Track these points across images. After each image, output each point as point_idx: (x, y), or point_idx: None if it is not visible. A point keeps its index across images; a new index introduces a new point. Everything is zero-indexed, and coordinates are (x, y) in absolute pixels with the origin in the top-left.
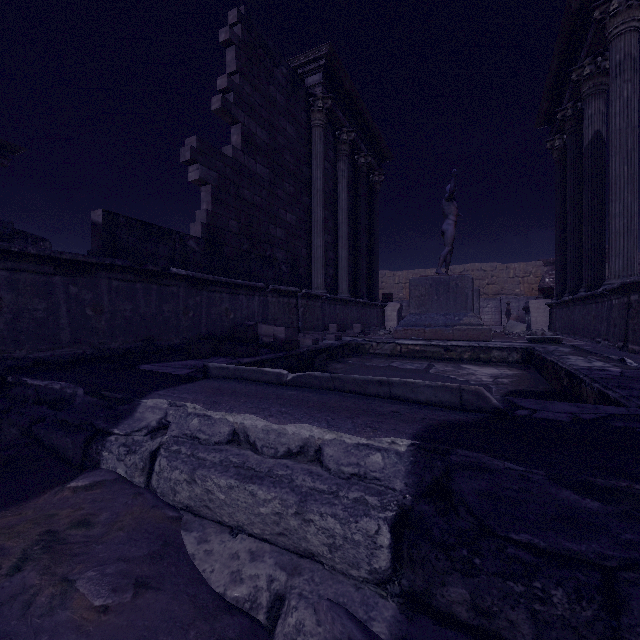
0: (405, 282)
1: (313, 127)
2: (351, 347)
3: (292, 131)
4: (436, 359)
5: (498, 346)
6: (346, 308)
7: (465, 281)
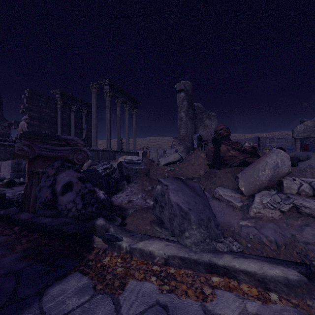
0: (132, 143)
1: (58, 108)
2: None
3: (48, 111)
4: None
5: None
6: None
7: None
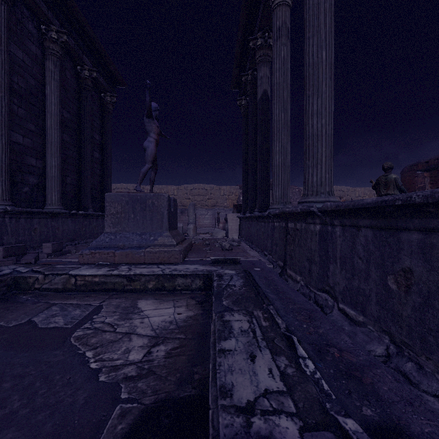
0: None
1: None
2: (1, 285)
3: None
4: (118, 291)
5: (182, 273)
6: (54, 221)
7: (161, 200)
